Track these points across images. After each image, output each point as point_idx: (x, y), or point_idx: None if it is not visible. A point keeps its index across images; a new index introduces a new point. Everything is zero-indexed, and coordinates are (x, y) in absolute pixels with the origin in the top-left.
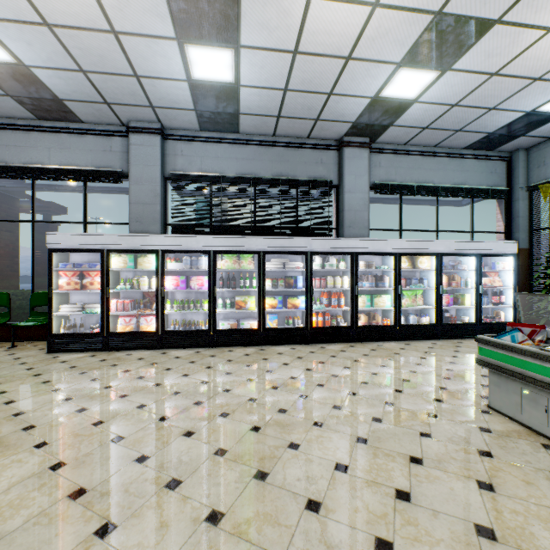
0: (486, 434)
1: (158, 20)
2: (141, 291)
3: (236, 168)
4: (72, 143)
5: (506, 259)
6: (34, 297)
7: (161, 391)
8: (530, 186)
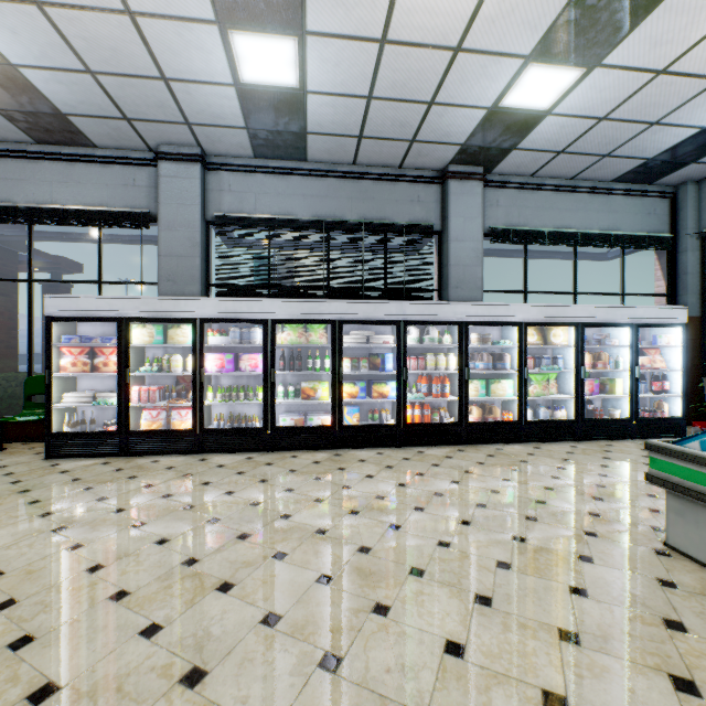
0: (670, 591)
1: None
2: (174, 375)
3: (303, 208)
4: (82, 174)
5: (671, 332)
6: (30, 383)
7: (193, 517)
8: (703, 232)
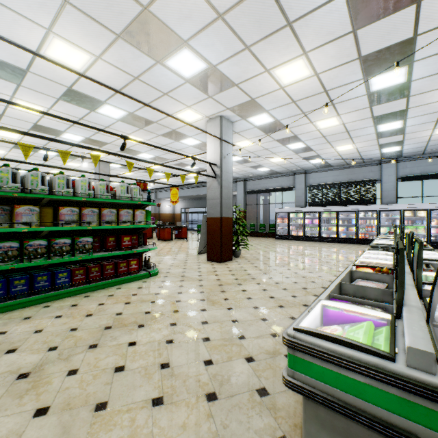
0: None
1: (301, 160)
2: (298, 224)
3: (332, 179)
4: (279, 180)
5: None
6: (270, 225)
7: (302, 244)
8: None
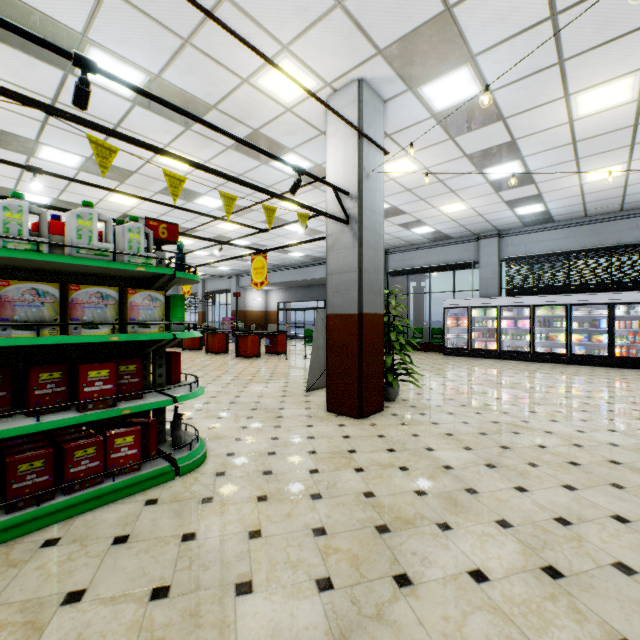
0: None
1: (501, 208)
2: (486, 328)
3: (552, 246)
4: (448, 250)
5: None
6: (433, 330)
7: (503, 367)
8: None
